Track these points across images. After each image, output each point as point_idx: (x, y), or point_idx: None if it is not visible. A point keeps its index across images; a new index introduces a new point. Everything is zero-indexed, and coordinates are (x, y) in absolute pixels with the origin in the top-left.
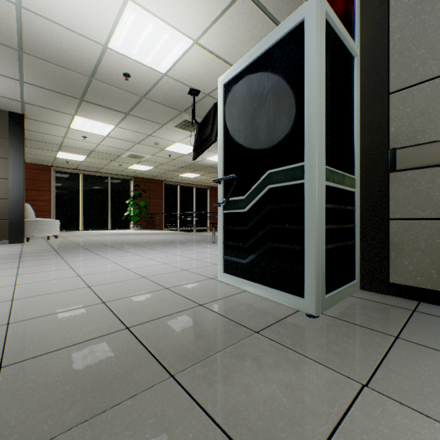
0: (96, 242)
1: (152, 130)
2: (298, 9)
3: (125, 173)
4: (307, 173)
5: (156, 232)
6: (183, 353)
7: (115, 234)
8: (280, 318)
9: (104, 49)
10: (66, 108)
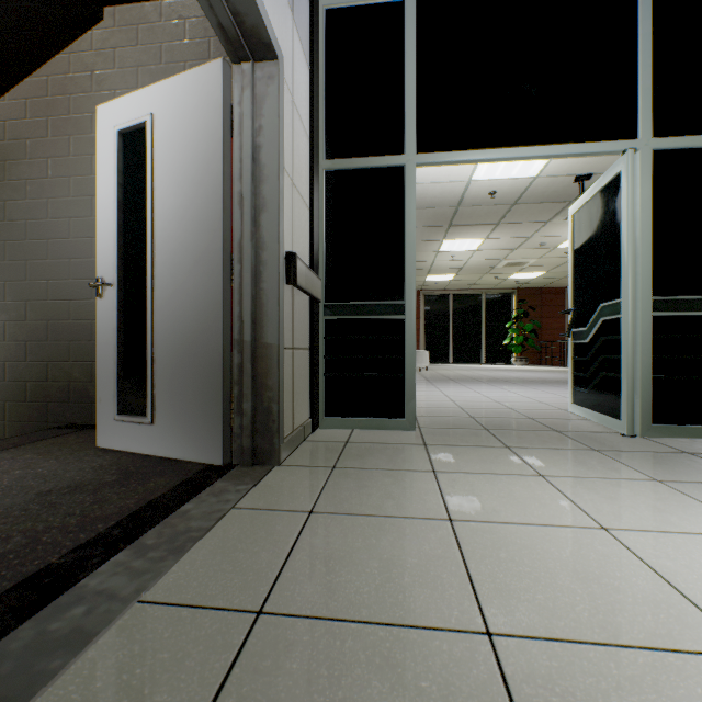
0: (463, 376)
1: (532, 231)
2: (617, 161)
3: (503, 286)
4: (622, 309)
5: (548, 368)
6: (497, 427)
7: (488, 369)
8: (589, 431)
9: (467, 183)
10: (435, 236)
